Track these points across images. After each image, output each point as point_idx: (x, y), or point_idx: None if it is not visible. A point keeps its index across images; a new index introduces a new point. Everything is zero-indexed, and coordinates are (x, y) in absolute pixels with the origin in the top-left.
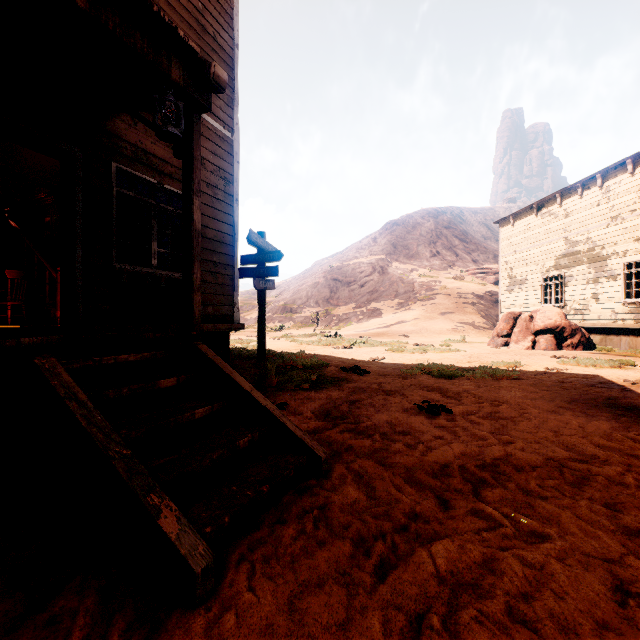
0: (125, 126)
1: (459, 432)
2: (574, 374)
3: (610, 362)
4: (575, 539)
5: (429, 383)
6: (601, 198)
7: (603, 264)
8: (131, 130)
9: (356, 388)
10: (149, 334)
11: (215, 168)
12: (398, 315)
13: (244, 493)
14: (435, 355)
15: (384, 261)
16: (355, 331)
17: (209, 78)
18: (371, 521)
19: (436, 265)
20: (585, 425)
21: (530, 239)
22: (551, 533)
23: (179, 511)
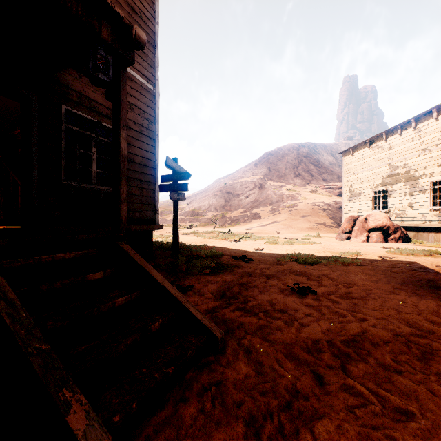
0: (72, 78)
1: (324, 310)
2: (400, 261)
3: (423, 252)
4: (435, 417)
5: (297, 268)
6: (414, 136)
7: (416, 182)
8: (77, 81)
9: (244, 273)
10: (83, 236)
11: (141, 111)
12: (272, 217)
13: (152, 376)
14: (299, 246)
15: (262, 180)
16: (242, 228)
17: (131, 37)
18: (260, 399)
19: (298, 183)
20: (417, 303)
21: (364, 165)
22: (414, 411)
23: (89, 404)
